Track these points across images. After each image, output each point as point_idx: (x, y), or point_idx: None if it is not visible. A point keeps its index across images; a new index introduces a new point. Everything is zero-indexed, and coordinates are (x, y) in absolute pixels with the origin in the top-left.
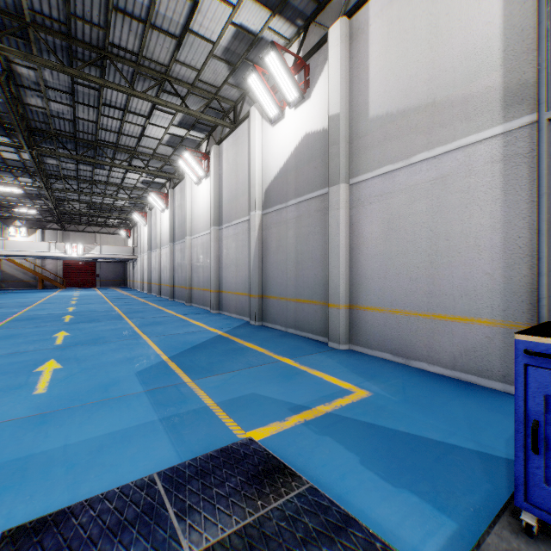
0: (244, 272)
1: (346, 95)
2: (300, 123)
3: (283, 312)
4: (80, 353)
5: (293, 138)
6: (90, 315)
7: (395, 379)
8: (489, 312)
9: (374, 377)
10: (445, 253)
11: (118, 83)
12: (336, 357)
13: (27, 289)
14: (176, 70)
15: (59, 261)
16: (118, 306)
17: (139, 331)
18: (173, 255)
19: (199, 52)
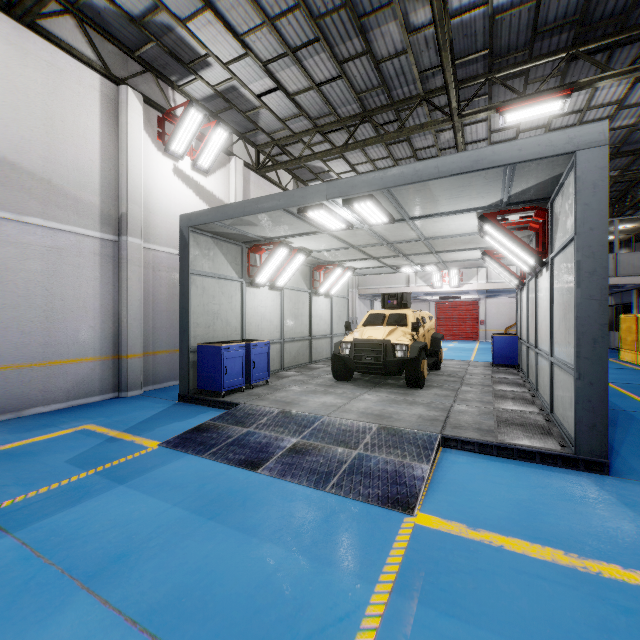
0: None
1: None
2: None
3: None
4: None
5: None
6: None
7: (60, 419)
8: (93, 352)
9: (50, 425)
10: (61, 310)
11: None
12: None
13: None
14: None
15: None
16: None
17: None
18: None
19: None
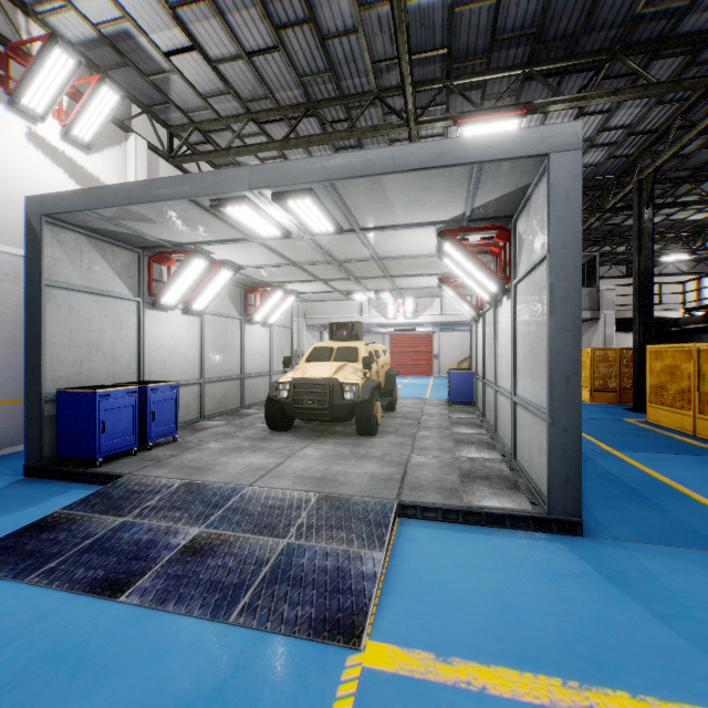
0: None
1: None
2: None
3: None
4: None
5: None
6: None
7: None
8: None
9: None
10: None
11: None
12: None
13: None
14: None
15: None
16: None
17: None
18: None
19: None
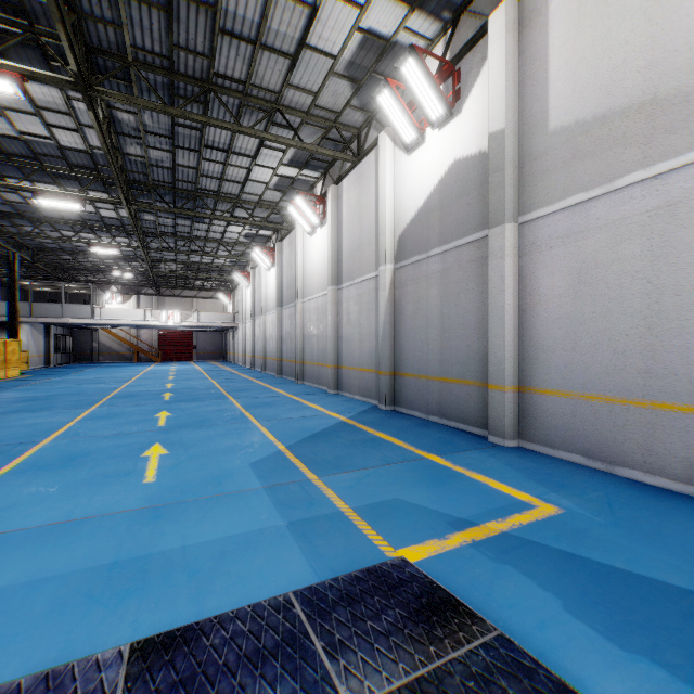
0: (371, 343)
1: (514, 104)
2: (447, 147)
3: (423, 395)
4: (186, 437)
5: (436, 167)
6: (191, 393)
7: (595, 491)
8: None
9: (561, 487)
10: (673, 314)
11: (222, 119)
12: (501, 457)
13: (122, 362)
14: (288, 96)
15: (155, 330)
16: (219, 382)
17: (246, 413)
18: (281, 322)
19: (316, 71)
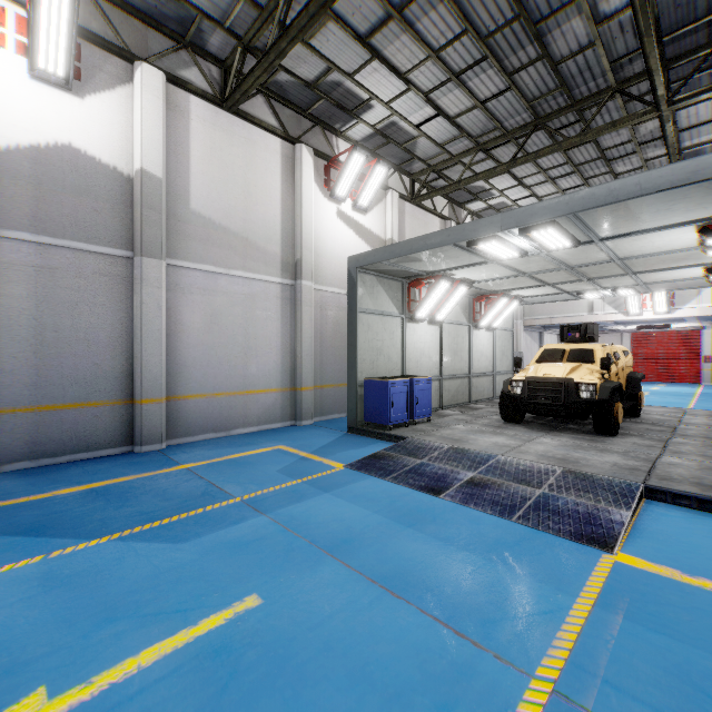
0: None
1: (165, 164)
2: (55, 117)
3: None
4: None
5: (27, 123)
6: None
7: (257, 440)
8: (276, 384)
9: (252, 443)
10: (254, 348)
11: None
12: (192, 450)
13: None
14: None
15: None
16: None
17: None
18: None
19: None
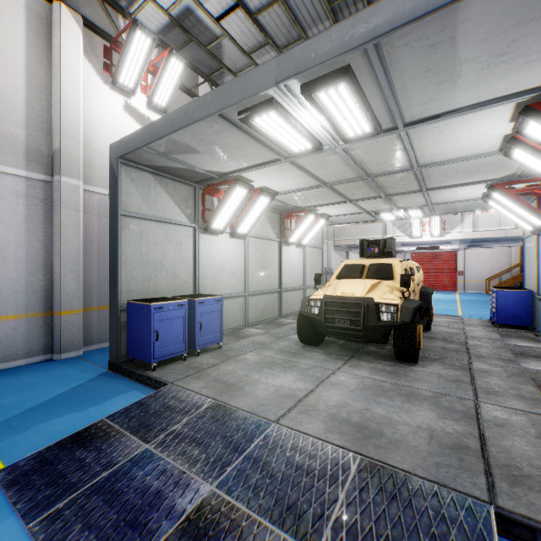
0: None
1: None
2: None
3: None
4: None
5: None
6: None
7: None
8: (16, 308)
9: None
10: None
11: None
12: None
13: None
14: None
15: None
16: None
17: None
18: None
19: None
